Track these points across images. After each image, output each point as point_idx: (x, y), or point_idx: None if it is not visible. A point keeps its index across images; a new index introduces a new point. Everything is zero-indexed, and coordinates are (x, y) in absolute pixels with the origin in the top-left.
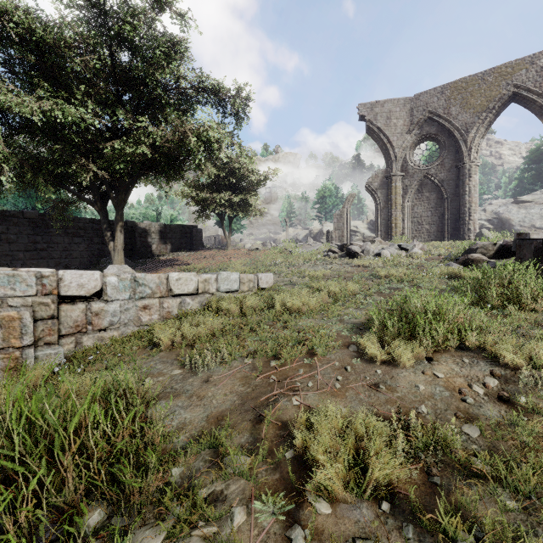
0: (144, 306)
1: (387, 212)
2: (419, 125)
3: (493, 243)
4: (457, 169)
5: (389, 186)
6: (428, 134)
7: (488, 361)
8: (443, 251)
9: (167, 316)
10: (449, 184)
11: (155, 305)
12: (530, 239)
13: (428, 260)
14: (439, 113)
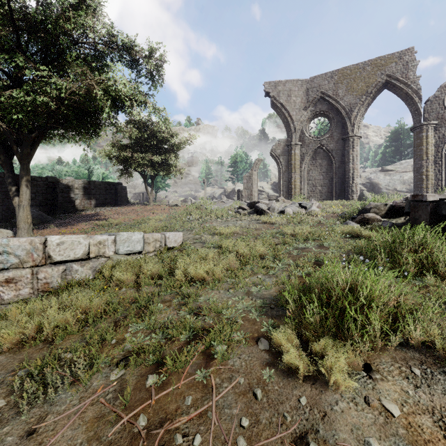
0: (7, 280)
1: (288, 175)
2: (313, 103)
3: (384, 203)
4: (343, 141)
5: (290, 153)
6: (321, 111)
7: (444, 370)
8: (336, 209)
9: (44, 288)
10: (337, 153)
11: (25, 276)
12: (425, 201)
13: (326, 217)
14: (330, 94)
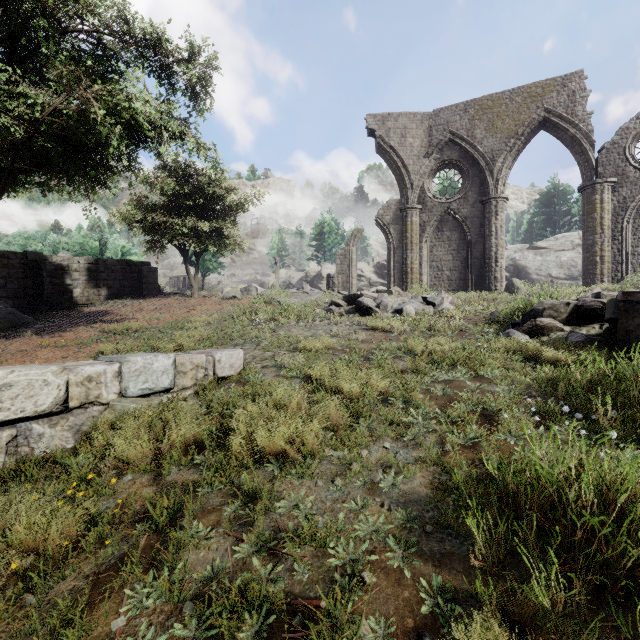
0: None
1: (401, 253)
2: (439, 148)
3: (565, 302)
4: (482, 204)
5: (404, 221)
6: (450, 160)
7: None
8: (481, 307)
9: None
10: (473, 222)
11: None
12: None
13: (467, 320)
14: (463, 135)
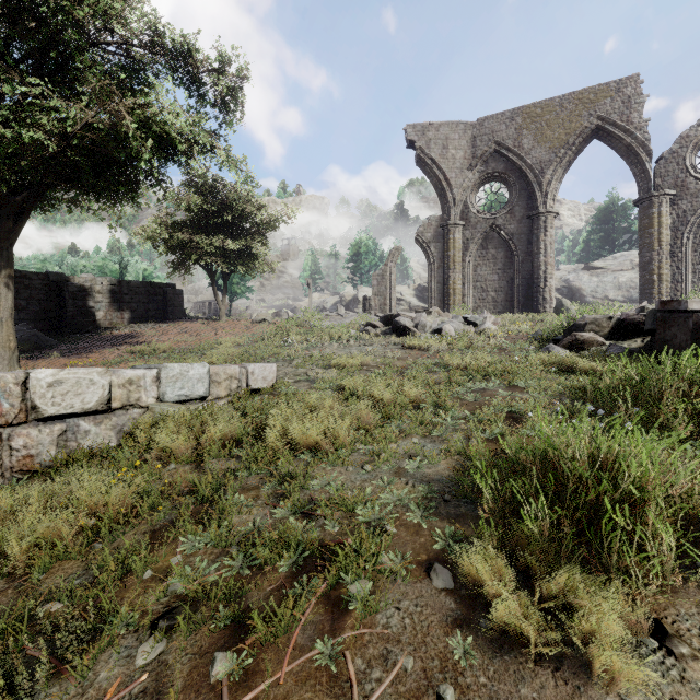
0: None
1: (443, 273)
2: (484, 160)
3: (608, 316)
4: (530, 220)
5: (446, 238)
6: (495, 172)
7: None
8: (525, 327)
9: (24, 465)
10: (520, 239)
11: None
12: (684, 311)
13: (509, 339)
14: (509, 145)
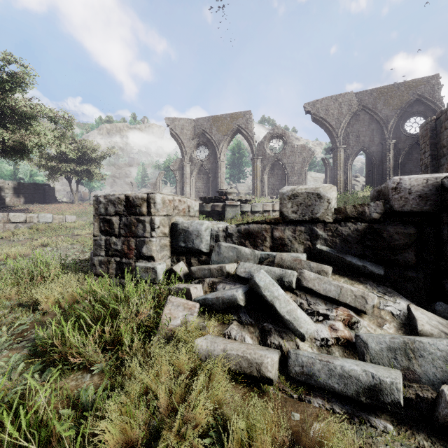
0: None
1: (182, 184)
2: (198, 136)
3: None
4: (216, 163)
5: (183, 169)
6: (203, 142)
7: None
8: None
9: (8, 231)
10: (212, 171)
11: (1, 226)
12: None
13: None
14: (207, 131)
